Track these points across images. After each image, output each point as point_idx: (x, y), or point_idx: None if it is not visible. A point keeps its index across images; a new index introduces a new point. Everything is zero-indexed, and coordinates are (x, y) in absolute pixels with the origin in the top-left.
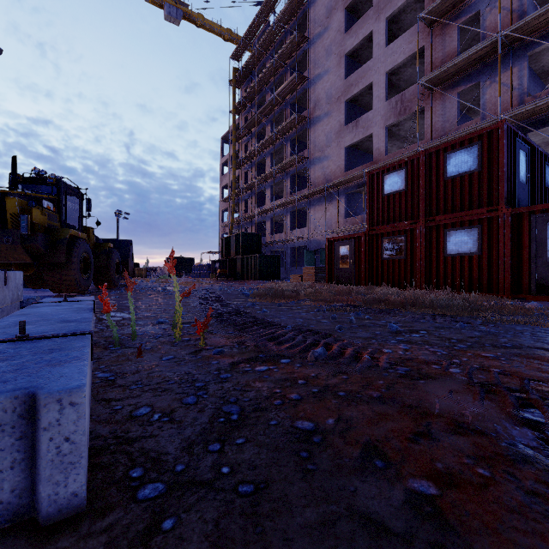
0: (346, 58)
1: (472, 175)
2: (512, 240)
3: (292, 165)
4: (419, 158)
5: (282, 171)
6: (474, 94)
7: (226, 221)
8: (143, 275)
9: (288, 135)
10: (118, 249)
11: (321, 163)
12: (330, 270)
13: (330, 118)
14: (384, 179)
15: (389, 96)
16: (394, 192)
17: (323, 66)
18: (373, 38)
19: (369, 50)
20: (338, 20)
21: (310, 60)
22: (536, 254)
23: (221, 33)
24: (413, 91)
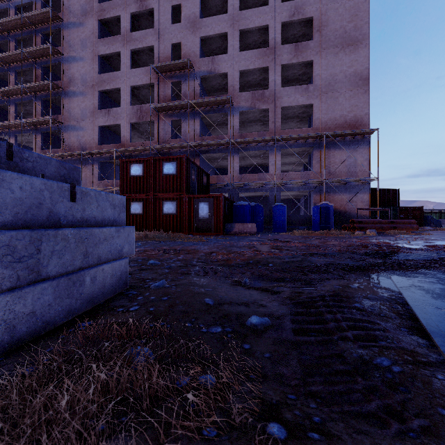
0: (99, 58)
1: (174, 176)
2: (188, 209)
3: (45, 124)
4: (150, 160)
5: (31, 126)
6: (180, 123)
7: None
8: None
9: (39, 94)
10: None
11: (76, 131)
12: None
13: (85, 98)
14: (131, 166)
15: (132, 100)
16: (137, 175)
17: (79, 53)
18: (121, 57)
19: (118, 61)
20: (93, 24)
21: (64, 39)
22: (196, 215)
23: None
24: (147, 107)
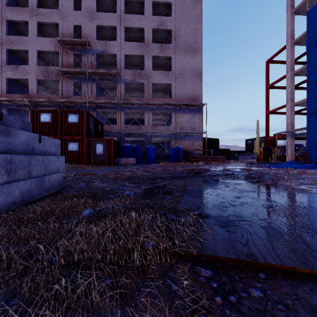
0: (7, 22)
1: (77, 124)
2: (88, 147)
3: None
4: (57, 111)
5: None
6: (80, 84)
7: None
8: None
9: None
10: None
11: None
12: None
13: None
14: (41, 115)
15: (38, 60)
16: (46, 122)
17: None
18: (29, 25)
19: (25, 27)
20: None
21: None
22: (93, 152)
23: None
24: (53, 69)
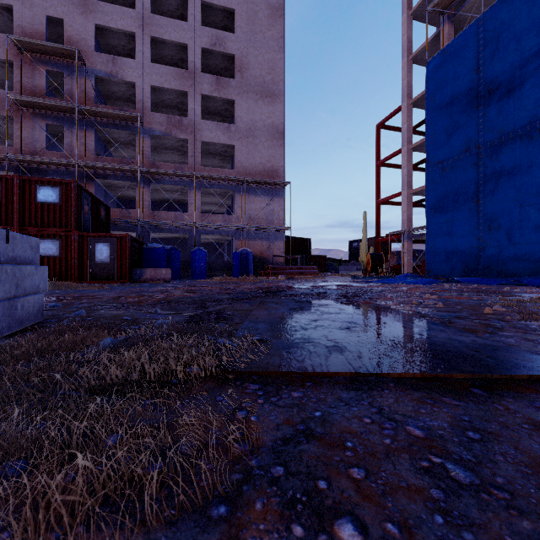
0: None
1: (56, 206)
2: (79, 250)
3: None
4: (13, 179)
5: None
6: (61, 129)
7: None
8: None
9: None
10: None
11: None
12: None
13: None
14: None
15: None
16: None
17: None
18: None
19: None
20: None
21: None
22: (91, 259)
23: None
24: (0, 95)
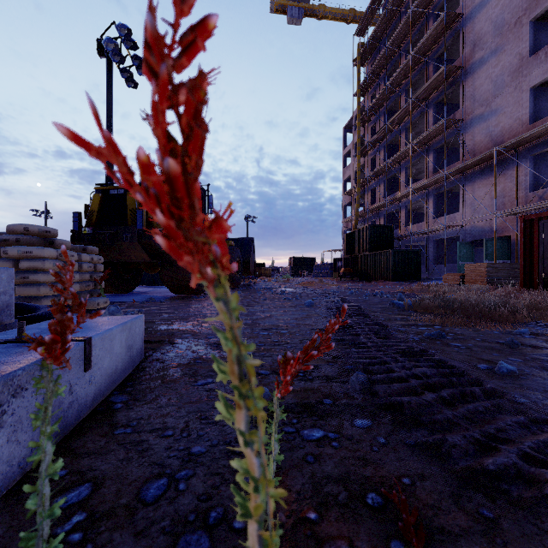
0: None
1: None
2: None
3: (437, 134)
4: None
5: (421, 147)
6: None
7: (349, 216)
8: (268, 275)
9: (430, 100)
10: (241, 247)
11: (484, 122)
12: (529, 267)
13: (501, 55)
14: None
15: None
16: None
17: None
18: None
19: None
20: None
21: None
22: None
23: (343, 16)
24: None
